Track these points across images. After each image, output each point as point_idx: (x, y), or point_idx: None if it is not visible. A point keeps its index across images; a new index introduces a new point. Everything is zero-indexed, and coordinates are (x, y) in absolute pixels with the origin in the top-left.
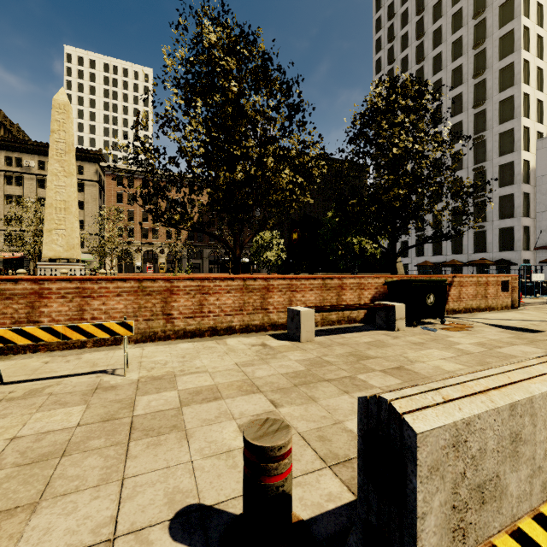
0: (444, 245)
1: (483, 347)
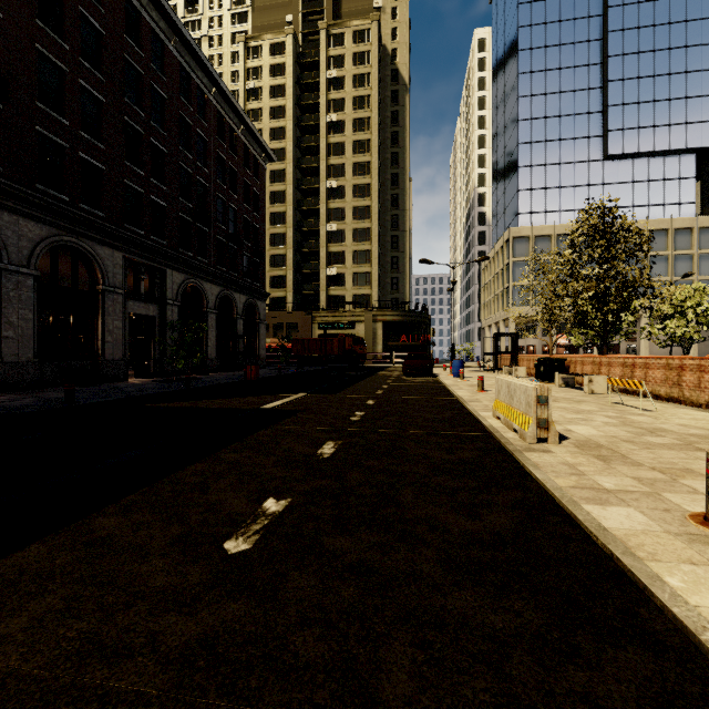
0: None
1: None
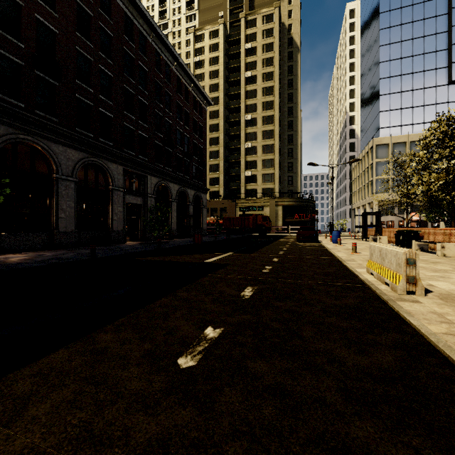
0: None
1: None
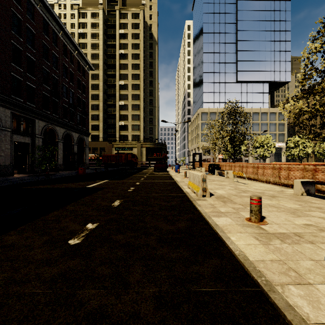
0: None
1: (324, 217)
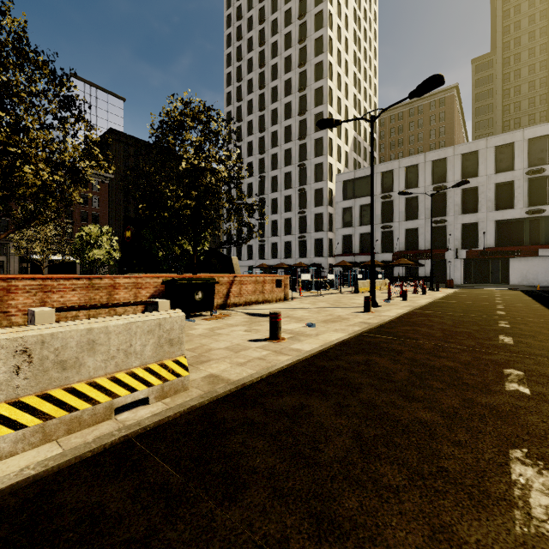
0: (279, 250)
1: (209, 330)
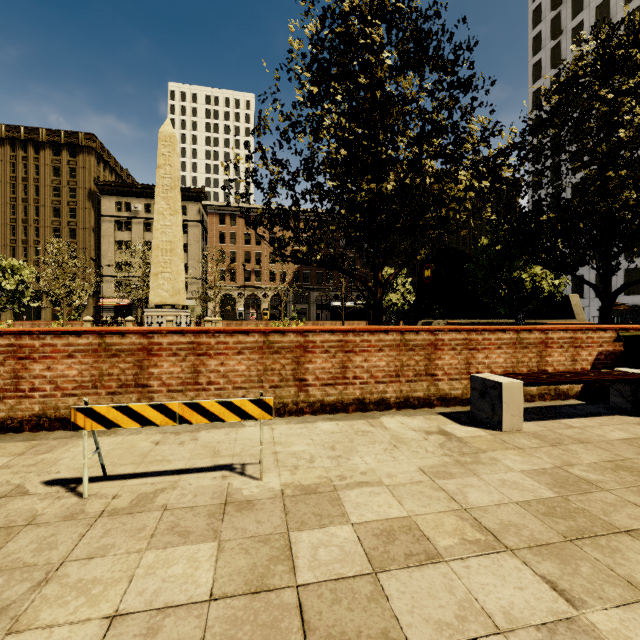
0: None
1: None
